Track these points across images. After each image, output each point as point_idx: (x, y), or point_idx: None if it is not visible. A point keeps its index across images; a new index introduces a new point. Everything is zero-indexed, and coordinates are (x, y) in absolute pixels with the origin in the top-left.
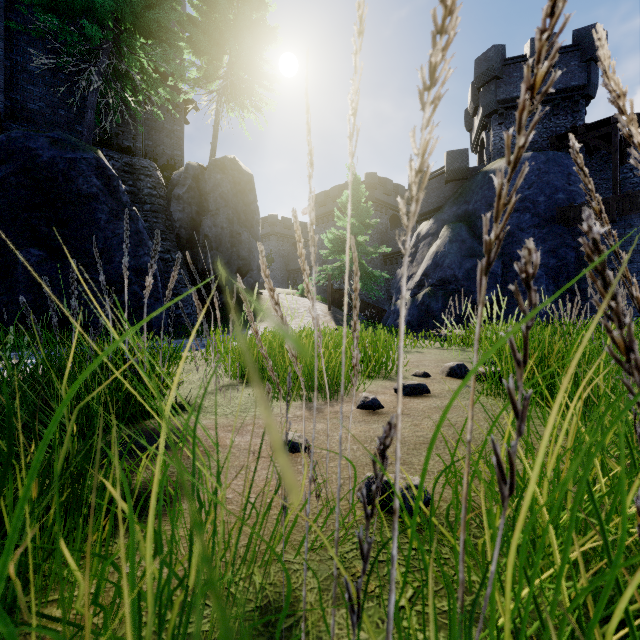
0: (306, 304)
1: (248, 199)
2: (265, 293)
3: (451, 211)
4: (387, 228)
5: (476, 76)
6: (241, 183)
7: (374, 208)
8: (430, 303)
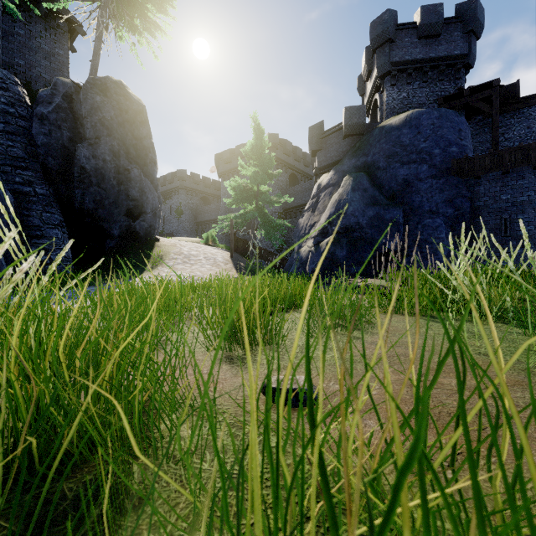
0: (207, 251)
1: (139, 132)
2: (163, 239)
3: (351, 163)
4: (287, 185)
5: (372, 38)
6: (129, 111)
7: (275, 166)
8: (335, 251)
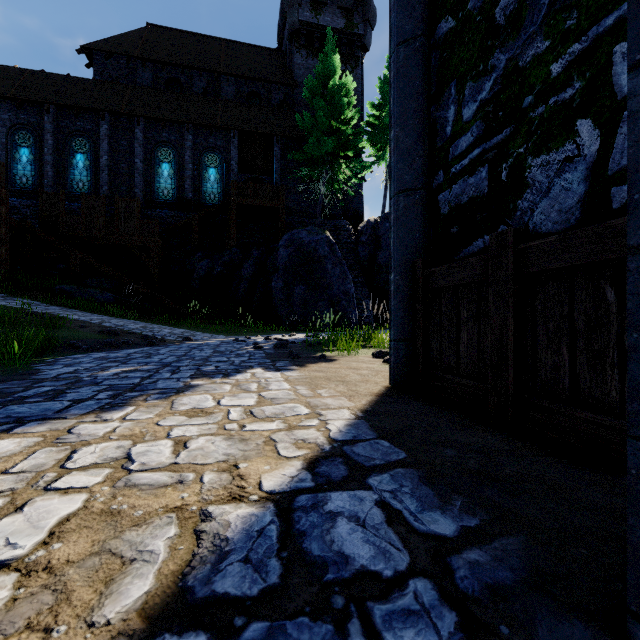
0: None
1: None
2: None
3: None
4: None
5: None
6: None
7: None
8: None
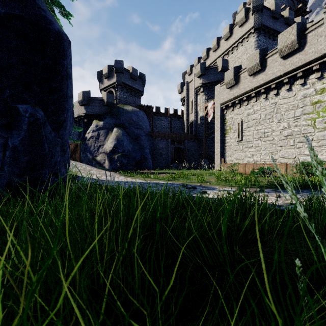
0: None
1: None
2: None
3: (113, 120)
4: None
5: (115, 67)
6: None
7: None
8: (122, 160)
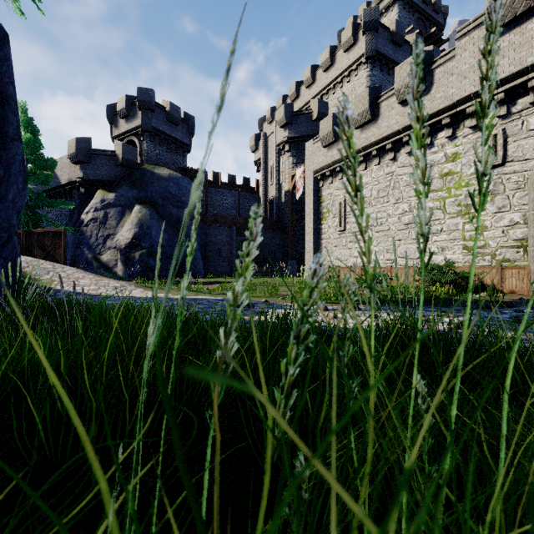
0: (24, 257)
1: None
2: None
3: (134, 192)
4: None
5: (139, 99)
6: None
7: None
8: (149, 261)
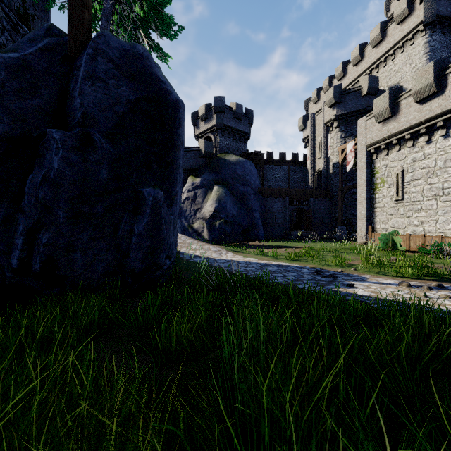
0: None
1: None
2: None
3: (213, 176)
4: None
5: (215, 106)
6: None
7: None
8: (225, 228)
